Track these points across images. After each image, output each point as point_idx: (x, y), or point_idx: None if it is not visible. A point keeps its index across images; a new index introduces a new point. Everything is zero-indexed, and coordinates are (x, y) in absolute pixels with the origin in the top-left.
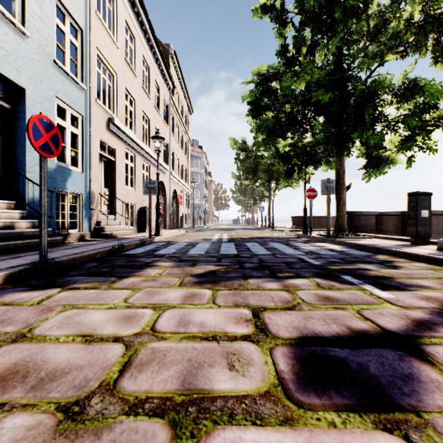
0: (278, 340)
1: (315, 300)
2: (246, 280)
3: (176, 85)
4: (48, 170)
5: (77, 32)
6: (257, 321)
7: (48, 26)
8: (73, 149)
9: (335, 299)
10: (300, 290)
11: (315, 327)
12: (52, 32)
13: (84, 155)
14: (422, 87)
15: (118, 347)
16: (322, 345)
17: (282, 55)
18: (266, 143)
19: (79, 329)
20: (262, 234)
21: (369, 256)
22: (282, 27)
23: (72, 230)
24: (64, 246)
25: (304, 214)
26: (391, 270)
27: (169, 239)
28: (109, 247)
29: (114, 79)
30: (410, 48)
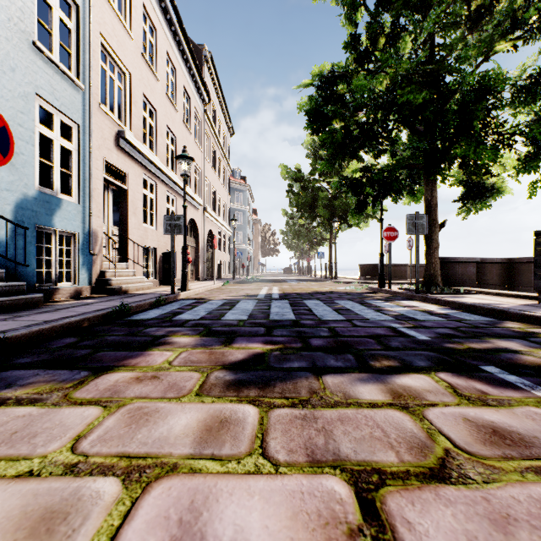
0: None
1: (477, 439)
2: (320, 378)
3: (212, 97)
4: (24, 198)
5: (71, 9)
6: (378, 539)
7: None
8: (65, 171)
9: (516, 436)
10: (430, 406)
11: None
12: (30, 1)
13: (82, 179)
14: None
15: None
16: None
17: (351, 48)
18: (332, 165)
19: None
20: (324, 287)
21: (493, 324)
22: (352, 11)
23: (63, 284)
24: (42, 308)
25: (381, 262)
26: None
27: (201, 294)
28: (107, 309)
29: (126, 79)
30: (530, 32)
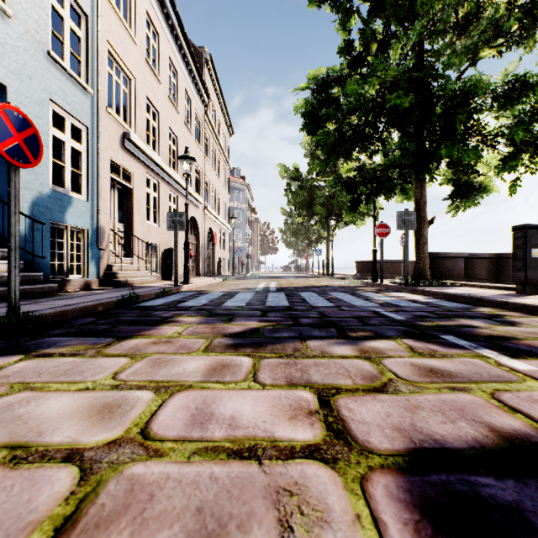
0: (372, 456)
1: (416, 374)
2: (304, 342)
3: (212, 98)
4: (40, 196)
5: (81, 19)
6: (327, 415)
7: (39, 6)
8: (75, 171)
9: (446, 372)
10: (387, 357)
11: (432, 426)
12: (45, 14)
13: (90, 179)
14: (533, 86)
15: (65, 474)
16: (457, 468)
17: (345, 53)
18: (326, 165)
19: (12, 431)
20: (320, 282)
21: (467, 309)
22: (346, 18)
23: (73, 276)
24: (58, 296)
25: (374, 257)
26: (508, 327)
27: (202, 288)
28: (118, 297)
29: (131, 84)
30: (512, 40)
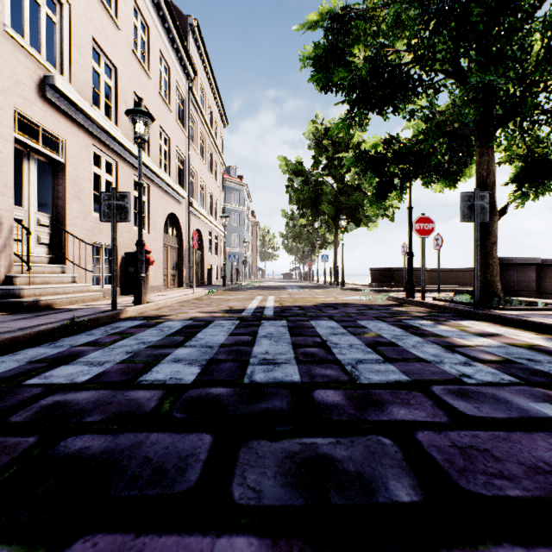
0: None
1: None
2: None
3: (200, 76)
4: None
5: None
6: None
7: None
8: None
9: None
10: None
11: None
12: None
13: None
14: None
15: None
16: None
17: None
18: (348, 126)
19: None
20: (332, 296)
21: None
22: None
23: None
24: None
25: (409, 264)
26: None
27: (164, 309)
28: None
29: (63, 10)
30: None
